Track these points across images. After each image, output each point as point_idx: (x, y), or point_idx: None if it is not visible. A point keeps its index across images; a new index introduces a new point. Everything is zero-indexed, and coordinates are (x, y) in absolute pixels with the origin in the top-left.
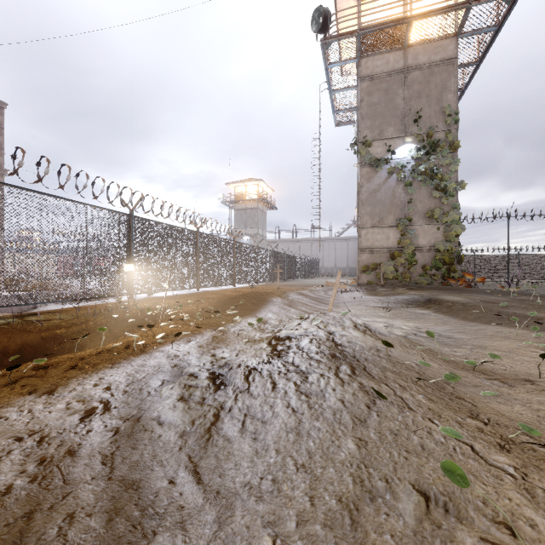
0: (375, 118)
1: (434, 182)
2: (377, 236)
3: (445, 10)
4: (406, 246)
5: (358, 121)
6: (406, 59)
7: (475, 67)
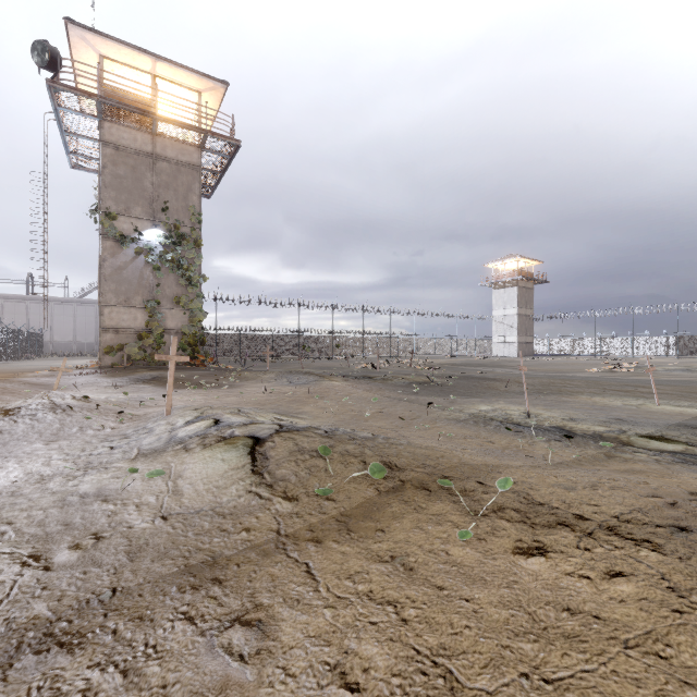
0: (122, 192)
1: (181, 271)
2: (124, 316)
3: (187, 127)
4: (155, 328)
5: (101, 187)
6: (155, 146)
7: (220, 176)
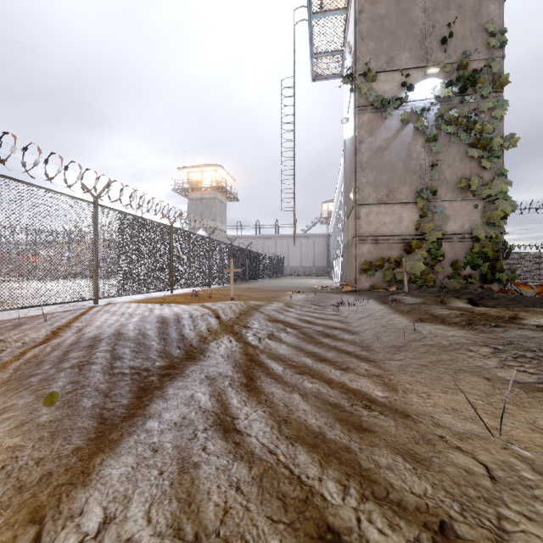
0: (382, 38)
1: (471, 136)
2: (384, 217)
3: None
4: (428, 233)
5: (356, 42)
6: None
7: None
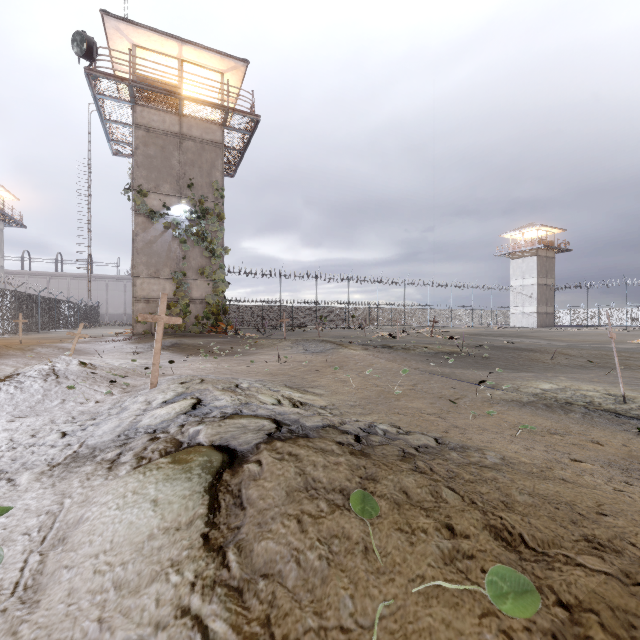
0: (152, 171)
1: (205, 244)
2: (154, 286)
3: (210, 105)
4: (182, 298)
5: (134, 167)
6: (182, 126)
7: (242, 154)
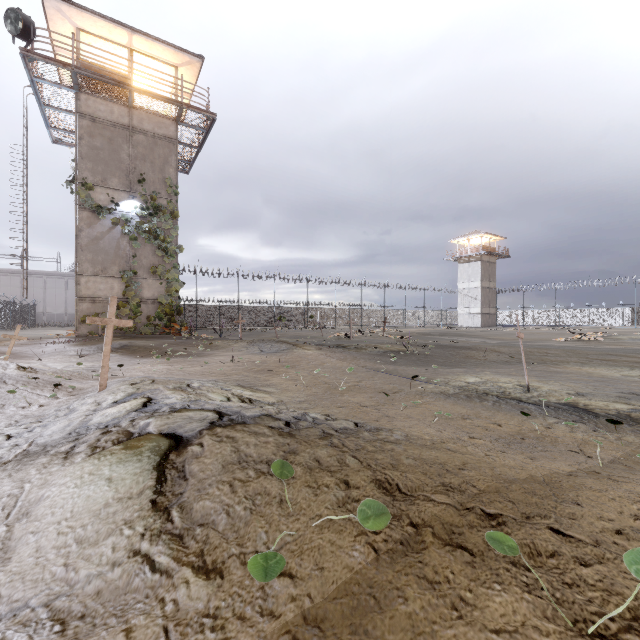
0: (98, 163)
1: (158, 242)
2: (100, 285)
3: (163, 99)
4: (132, 297)
5: (77, 158)
6: (132, 118)
7: (197, 151)
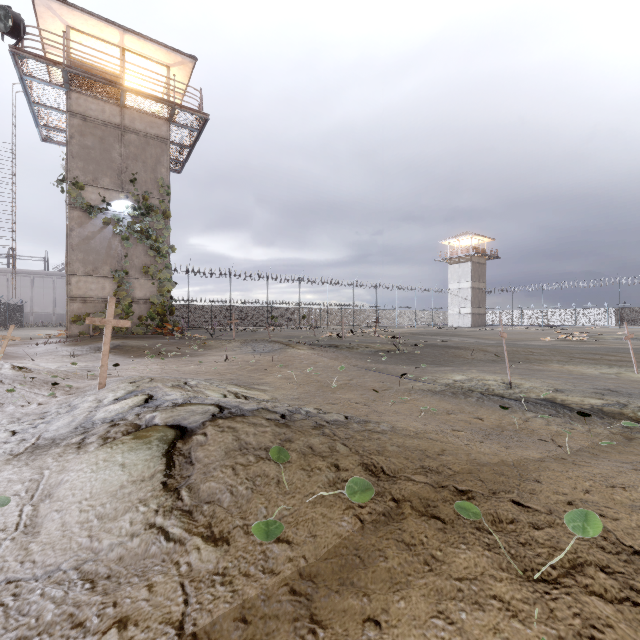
0: (90, 163)
1: (150, 242)
2: (92, 285)
3: (155, 99)
4: (123, 297)
5: (68, 157)
6: (123, 118)
7: (190, 150)
